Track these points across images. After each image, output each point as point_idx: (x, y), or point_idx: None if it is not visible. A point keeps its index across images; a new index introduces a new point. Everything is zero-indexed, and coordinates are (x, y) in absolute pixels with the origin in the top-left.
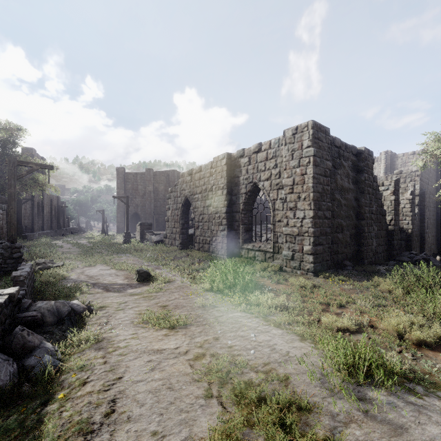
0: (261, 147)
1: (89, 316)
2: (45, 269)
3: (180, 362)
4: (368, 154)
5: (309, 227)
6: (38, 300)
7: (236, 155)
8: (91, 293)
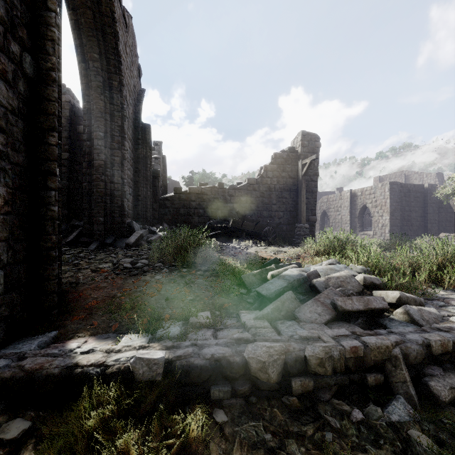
0: (367, 188)
1: None
2: None
3: None
4: (431, 187)
5: (387, 223)
6: None
7: (354, 191)
8: None
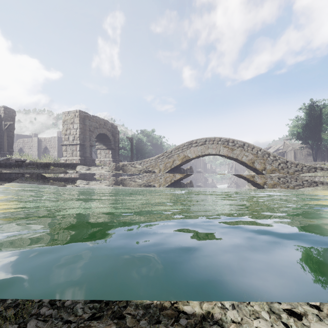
0: (47, 138)
1: None
2: None
3: None
4: None
5: (57, 156)
6: None
7: (40, 138)
8: None
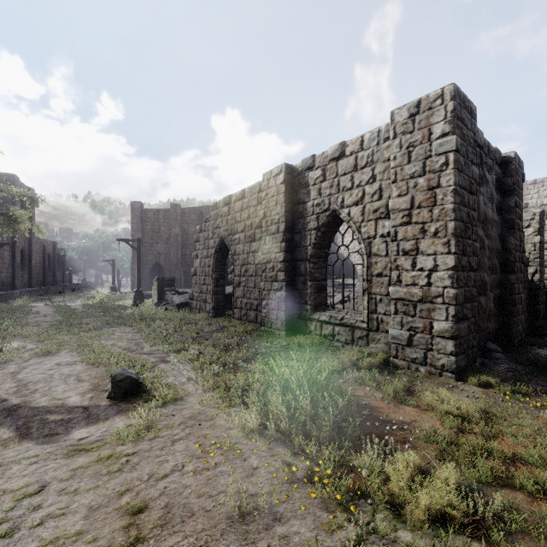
0: (345, 148)
1: None
2: None
3: None
4: (518, 165)
5: (445, 287)
6: None
7: (300, 167)
8: None
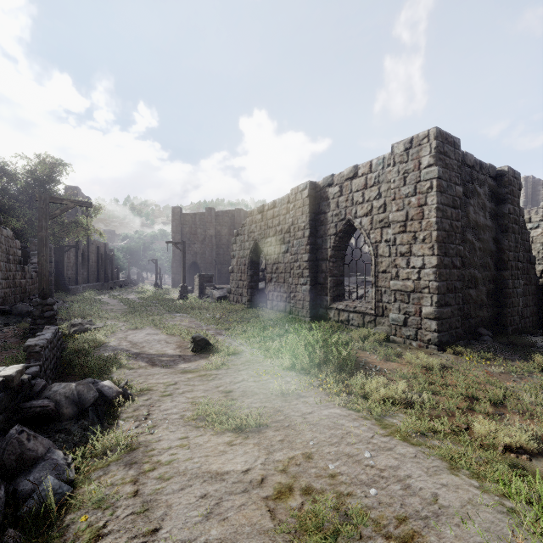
0: (357, 170)
1: (125, 404)
2: (81, 332)
3: (253, 503)
4: (513, 177)
5: (430, 280)
6: (65, 375)
7: (321, 184)
8: (131, 367)
